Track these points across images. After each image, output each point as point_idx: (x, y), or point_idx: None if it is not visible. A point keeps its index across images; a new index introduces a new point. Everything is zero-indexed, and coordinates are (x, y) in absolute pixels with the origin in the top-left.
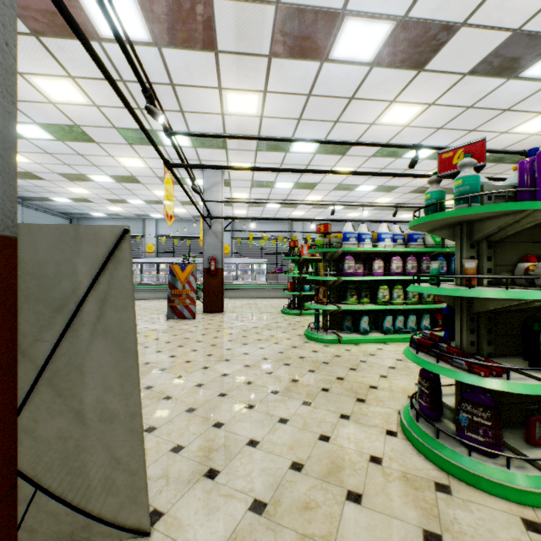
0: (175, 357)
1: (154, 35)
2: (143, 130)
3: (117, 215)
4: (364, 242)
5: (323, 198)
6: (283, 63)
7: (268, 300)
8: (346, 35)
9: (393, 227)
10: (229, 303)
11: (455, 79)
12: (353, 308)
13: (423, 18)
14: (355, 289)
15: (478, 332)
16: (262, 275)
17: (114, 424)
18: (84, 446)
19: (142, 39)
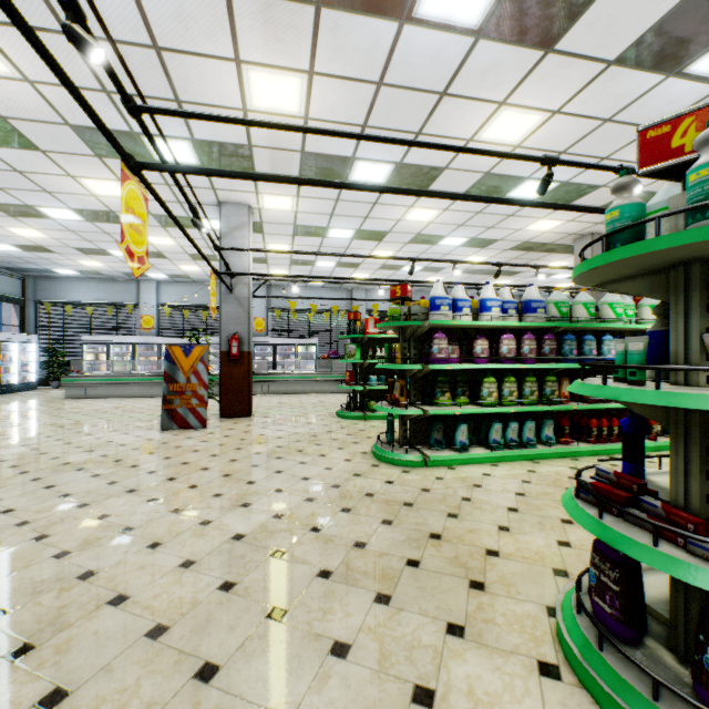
0: (156, 501)
1: None
2: (50, 65)
3: (97, 273)
4: (461, 312)
5: (394, 254)
6: (340, 20)
7: (318, 396)
8: None
9: (502, 291)
10: (261, 402)
11: (595, 70)
12: (446, 413)
13: None
14: (448, 383)
15: None
16: (310, 362)
17: None
18: None
19: None
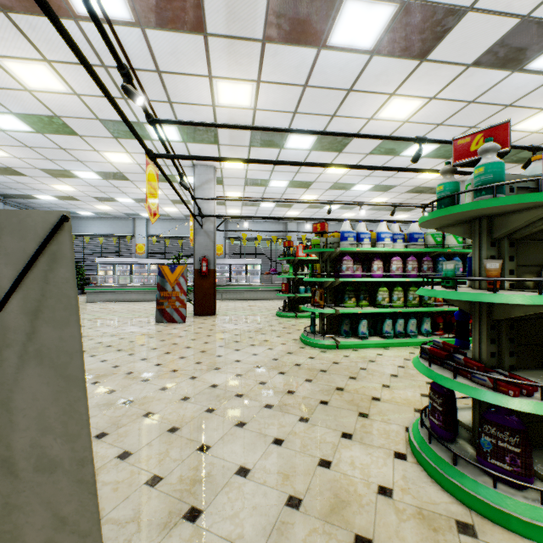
0: (161, 365)
1: (136, 13)
2: (118, 111)
3: (106, 214)
4: (363, 241)
5: (318, 197)
6: (278, 49)
7: (262, 302)
8: (345, 19)
9: (393, 226)
10: (222, 306)
11: (458, 70)
12: (352, 312)
13: (428, 0)
14: (353, 291)
15: (498, 342)
16: (256, 277)
17: (56, 474)
18: (15, 504)
19: (123, 18)
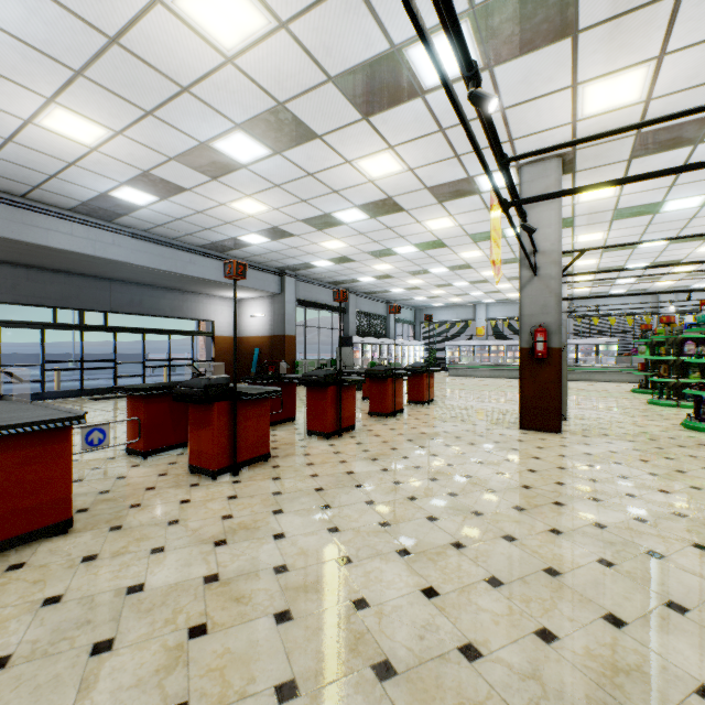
0: None
1: None
2: None
3: (453, 303)
4: None
5: (697, 267)
6: (622, 220)
7: (617, 384)
8: (669, 205)
9: None
10: (570, 384)
11: None
12: (692, 382)
13: None
14: (697, 367)
15: None
16: (610, 358)
17: None
18: None
19: None
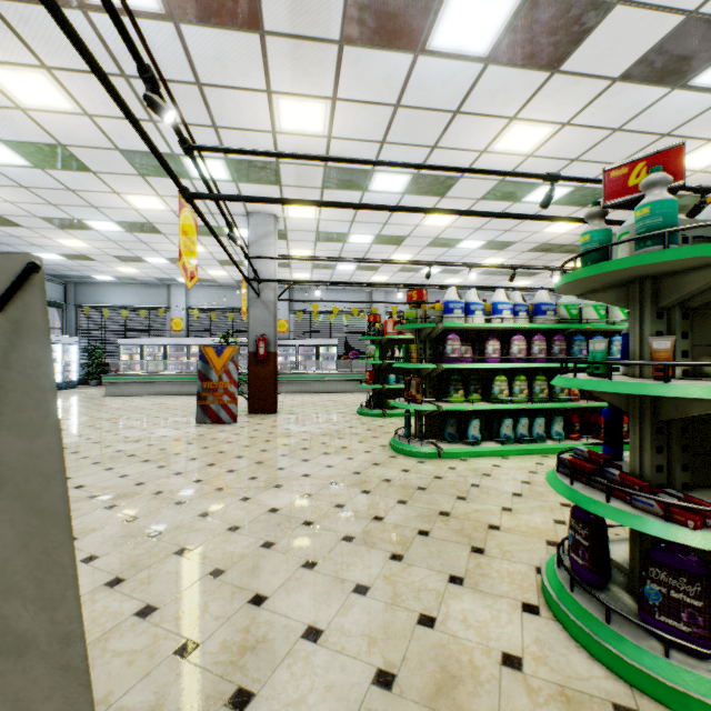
0: (201, 482)
1: (167, 1)
2: (138, 130)
3: (131, 278)
4: (474, 315)
5: (413, 257)
6: (360, 55)
7: (339, 396)
8: (451, 13)
9: (513, 295)
10: (285, 400)
11: (600, 86)
12: (459, 409)
13: None
14: (461, 381)
15: (666, 450)
16: (331, 362)
17: (27, 658)
18: None
19: (149, 8)
